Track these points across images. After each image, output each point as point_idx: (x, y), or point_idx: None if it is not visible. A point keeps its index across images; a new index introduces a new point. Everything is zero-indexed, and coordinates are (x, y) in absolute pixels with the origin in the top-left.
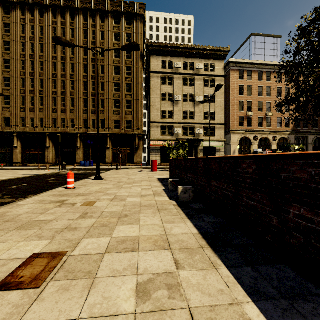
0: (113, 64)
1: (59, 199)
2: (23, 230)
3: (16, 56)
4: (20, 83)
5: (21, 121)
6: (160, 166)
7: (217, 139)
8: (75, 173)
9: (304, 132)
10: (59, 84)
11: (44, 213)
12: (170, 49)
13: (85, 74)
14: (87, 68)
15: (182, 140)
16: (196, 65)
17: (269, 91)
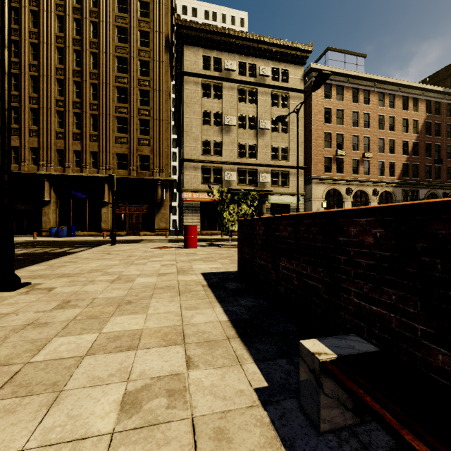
0: (116, 53)
1: None
2: None
3: None
4: None
5: None
6: (200, 235)
7: (292, 191)
8: None
9: (414, 184)
10: None
11: None
12: (217, 37)
13: (60, 65)
14: (65, 55)
15: (237, 191)
16: (260, 69)
17: (367, 120)
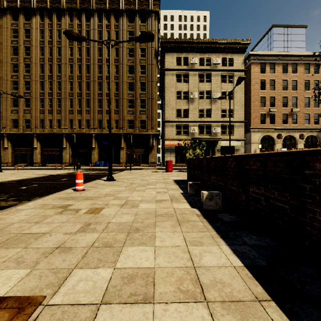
0: (127, 64)
1: (63, 203)
2: (3, 249)
3: (35, 60)
4: (39, 86)
5: (40, 122)
6: (175, 166)
7: (236, 138)
8: (88, 173)
9: None
10: (75, 85)
11: (40, 222)
12: (185, 44)
13: (100, 74)
14: (102, 68)
15: (198, 139)
16: (213, 60)
17: (295, 85)
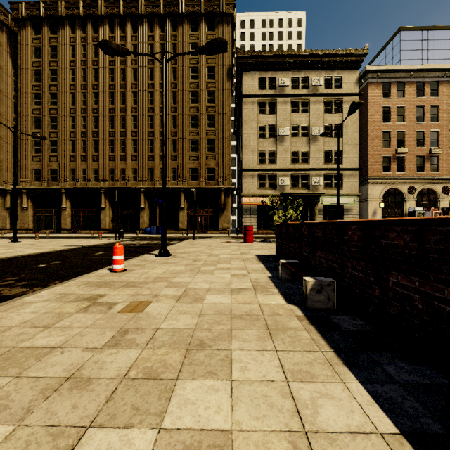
0: (189, 89)
1: (92, 292)
2: None
3: (64, 88)
4: (69, 123)
5: (71, 173)
6: (257, 234)
7: (346, 192)
8: (135, 244)
9: None
10: (117, 121)
11: (52, 325)
12: (272, 59)
13: (151, 105)
14: (154, 97)
15: (290, 195)
16: (312, 81)
17: (435, 114)
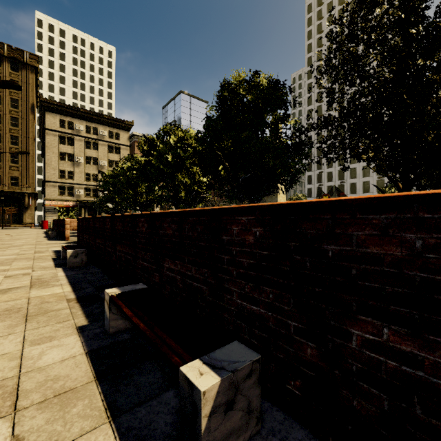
0: None
1: None
2: None
3: None
4: None
5: None
6: None
7: None
8: None
9: None
10: None
11: None
12: (70, 110)
13: None
14: None
15: (83, 201)
16: (100, 131)
17: None
